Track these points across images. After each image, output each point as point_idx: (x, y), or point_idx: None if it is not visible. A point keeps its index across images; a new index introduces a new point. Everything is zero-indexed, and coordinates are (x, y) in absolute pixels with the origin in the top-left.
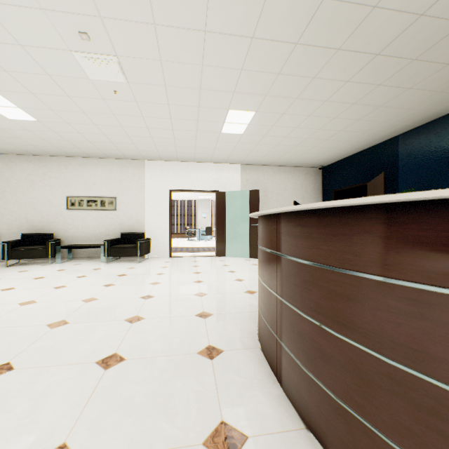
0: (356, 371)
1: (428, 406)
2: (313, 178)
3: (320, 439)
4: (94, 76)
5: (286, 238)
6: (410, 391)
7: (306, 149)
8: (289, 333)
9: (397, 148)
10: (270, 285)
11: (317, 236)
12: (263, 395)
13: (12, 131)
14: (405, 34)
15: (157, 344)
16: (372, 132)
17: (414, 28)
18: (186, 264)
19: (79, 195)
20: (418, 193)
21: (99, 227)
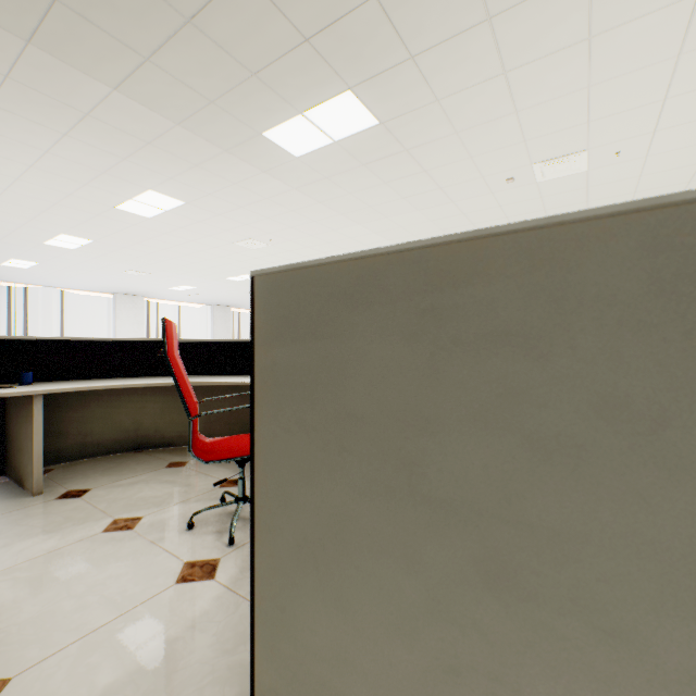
0: None
1: None
2: None
3: None
4: (580, 169)
5: None
6: None
7: None
8: None
9: None
10: None
11: None
12: None
13: None
14: None
15: None
16: None
17: None
18: None
19: None
20: None
21: None
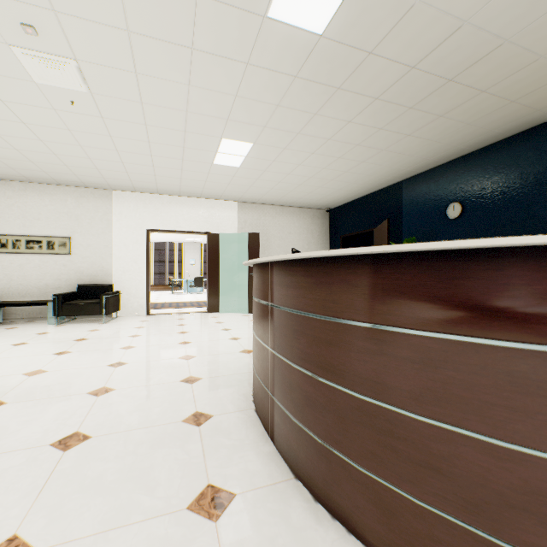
0: (335, 410)
1: (385, 429)
2: (320, 221)
3: (307, 484)
4: (42, 80)
5: (278, 288)
6: (374, 419)
7: (311, 189)
8: (281, 386)
9: (401, 194)
10: (263, 338)
11: (304, 285)
12: (254, 454)
13: None
14: (400, 82)
15: (132, 417)
16: (377, 176)
17: (408, 79)
18: (169, 323)
19: (14, 233)
20: (375, 248)
21: (46, 277)
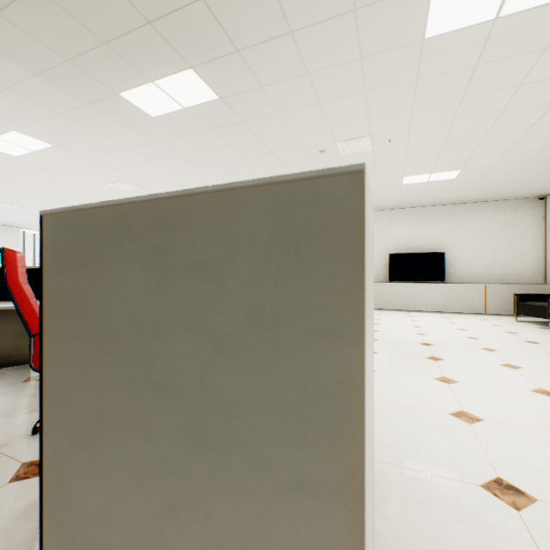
0: None
1: None
2: None
3: None
4: (368, 149)
5: None
6: None
7: None
8: None
9: None
10: None
11: None
12: None
13: (486, 180)
14: None
15: None
16: None
17: None
18: None
19: None
20: None
21: None
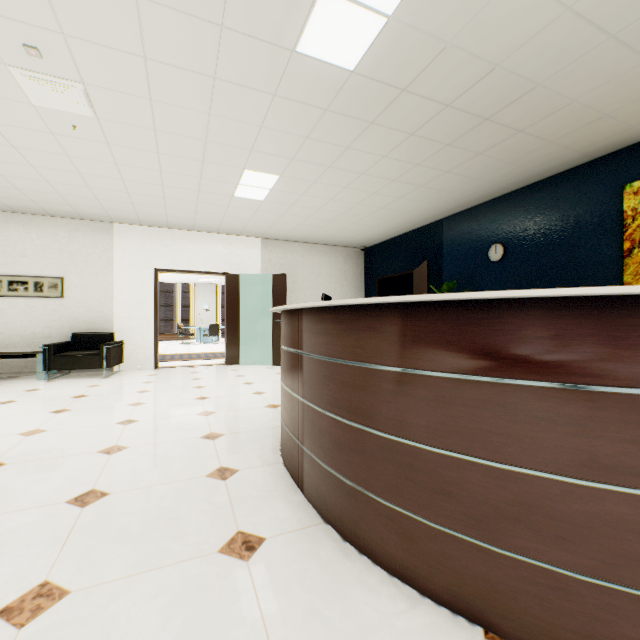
0: (362, 451)
1: (406, 463)
2: (354, 261)
3: (336, 527)
4: (41, 102)
5: (308, 335)
6: (396, 455)
7: (344, 226)
8: (310, 434)
9: (442, 233)
10: (292, 387)
11: (334, 332)
12: (284, 503)
13: None
14: (435, 120)
15: (152, 473)
16: (416, 213)
17: (444, 116)
18: (182, 377)
19: None
20: (396, 298)
21: (33, 325)
